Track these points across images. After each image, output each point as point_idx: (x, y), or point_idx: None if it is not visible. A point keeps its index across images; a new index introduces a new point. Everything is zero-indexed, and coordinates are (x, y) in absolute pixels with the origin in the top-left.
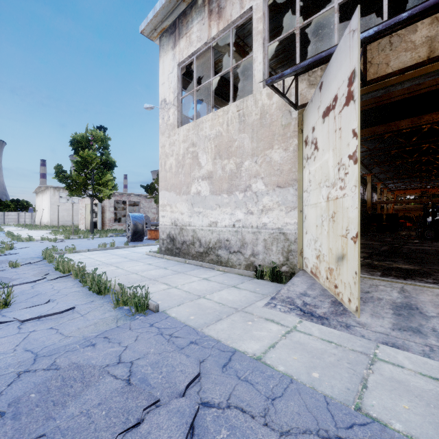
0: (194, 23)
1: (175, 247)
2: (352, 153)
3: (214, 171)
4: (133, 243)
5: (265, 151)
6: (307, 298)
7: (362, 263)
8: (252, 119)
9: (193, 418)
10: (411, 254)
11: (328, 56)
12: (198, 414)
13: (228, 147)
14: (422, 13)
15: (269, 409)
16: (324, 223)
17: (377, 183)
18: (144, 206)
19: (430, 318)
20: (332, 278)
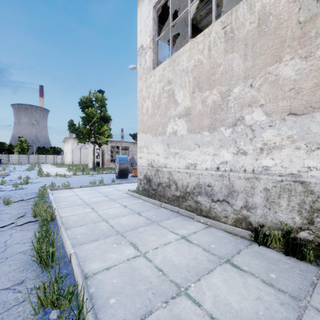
0: None
1: (151, 188)
2: None
3: (192, 107)
4: (120, 179)
5: (267, 68)
6: None
7: None
8: (244, 31)
9: None
10: None
11: None
12: None
13: (210, 75)
14: None
15: None
16: None
17: None
18: (132, 150)
19: None
20: None
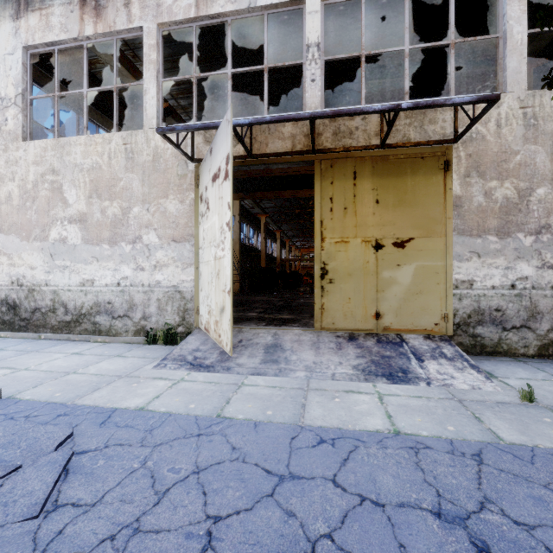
0: (55, 2)
1: (18, 319)
2: (228, 222)
3: (89, 213)
4: None
5: (159, 200)
6: (199, 353)
7: (256, 317)
8: (143, 158)
9: (68, 460)
10: (297, 306)
11: (216, 127)
12: (73, 461)
13: (111, 185)
14: (278, 122)
15: (147, 436)
16: (213, 280)
17: (286, 240)
18: None
19: (286, 351)
20: (218, 329)
